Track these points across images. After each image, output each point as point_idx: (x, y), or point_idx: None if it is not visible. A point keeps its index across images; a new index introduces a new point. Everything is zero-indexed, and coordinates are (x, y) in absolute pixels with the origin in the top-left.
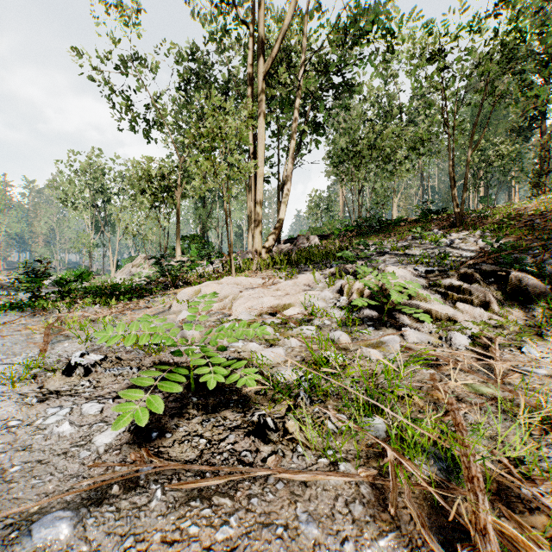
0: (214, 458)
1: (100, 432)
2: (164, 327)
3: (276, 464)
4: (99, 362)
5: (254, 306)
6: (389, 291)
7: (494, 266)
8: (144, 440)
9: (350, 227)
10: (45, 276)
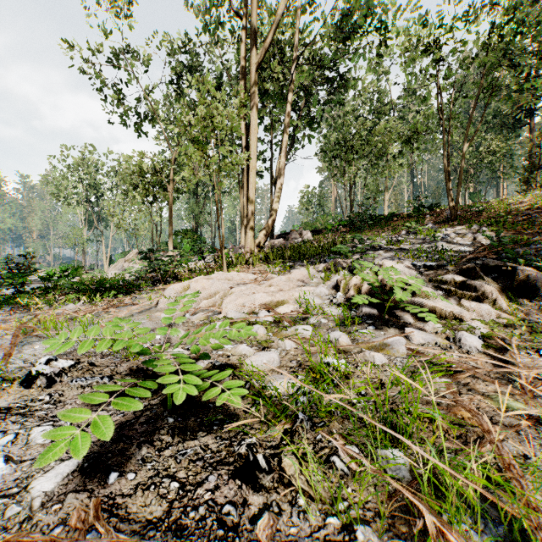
0: (186, 516)
1: (43, 473)
2: (137, 331)
3: (269, 534)
4: (67, 370)
5: (246, 303)
6: (389, 288)
7: (497, 261)
8: (98, 484)
9: (343, 222)
10: (29, 271)
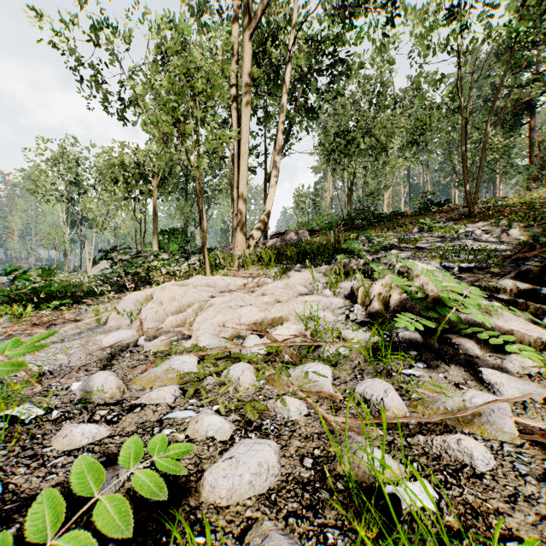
0: None
1: None
2: None
3: None
4: None
5: (227, 322)
6: (431, 299)
7: None
8: None
9: (342, 220)
10: None
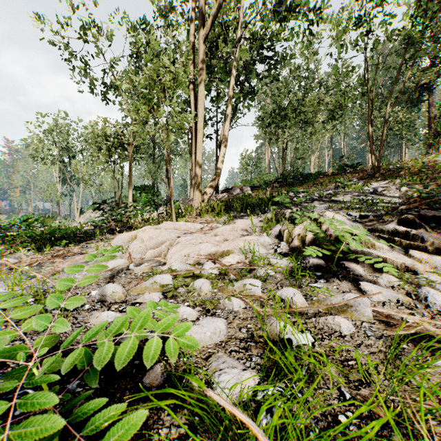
0: None
1: None
2: (11, 315)
3: None
4: None
5: (191, 254)
6: (334, 238)
7: (434, 212)
8: None
9: (277, 179)
10: None
